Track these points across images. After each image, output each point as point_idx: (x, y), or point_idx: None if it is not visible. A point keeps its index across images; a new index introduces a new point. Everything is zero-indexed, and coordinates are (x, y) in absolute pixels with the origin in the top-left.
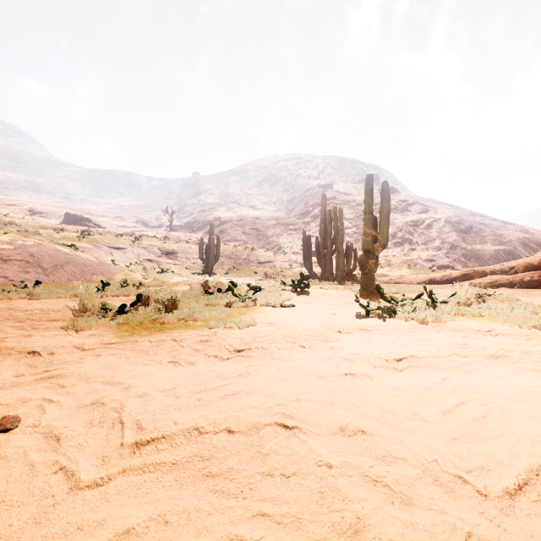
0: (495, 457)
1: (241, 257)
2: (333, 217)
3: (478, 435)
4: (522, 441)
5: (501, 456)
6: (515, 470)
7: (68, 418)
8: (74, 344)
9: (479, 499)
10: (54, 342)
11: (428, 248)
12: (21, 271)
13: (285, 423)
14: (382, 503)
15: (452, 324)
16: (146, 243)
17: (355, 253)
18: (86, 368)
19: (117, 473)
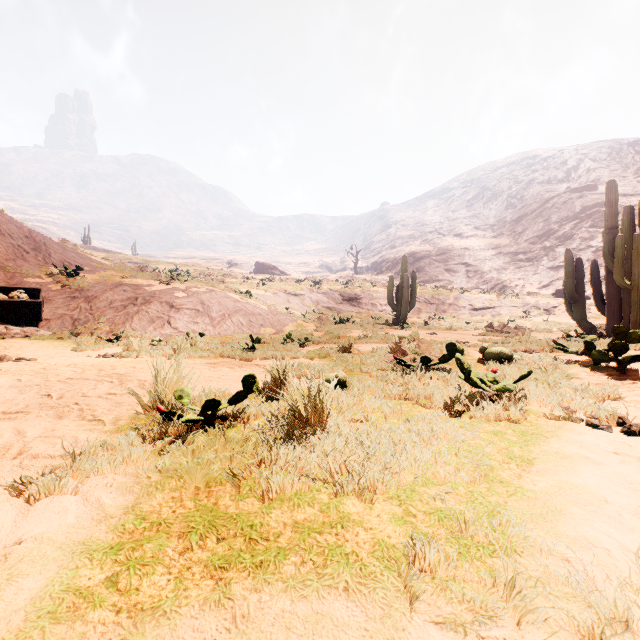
0: None
1: (445, 301)
2: (639, 219)
3: None
4: None
5: None
6: None
7: None
8: None
9: None
10: None
11: None
12: (190, 321)
13: None
14: None
15: None
16: (326, 287)
17: None
18: None
19: None
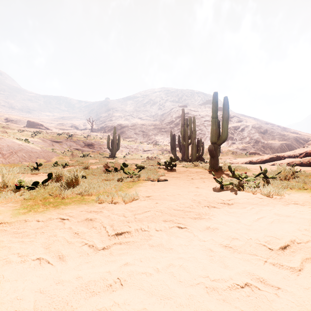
0: None
1: (133, 147)
2: (189, 123)
3: None
4: None
5: None
6: None
7: None
8: None
9: None
10: None
11: (242, 142)
12: None
13: None
14: None
15: (290, 196)
16: (75, 138)
17: (203, 144)
18: None
19: None
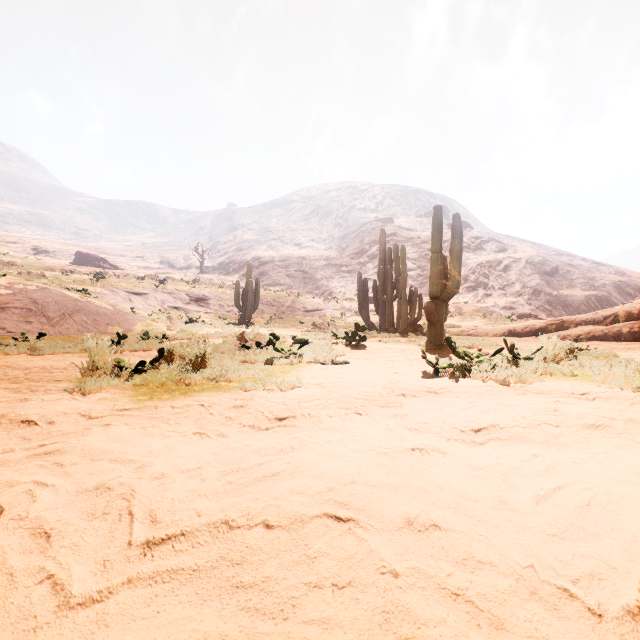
0: (608, 562)
1: (284, 304)
2: (394, 257)
3: (583, 530)
4: (639, 539)
5: (616, 559)
6: (635, 580)
7: (63, 508)
8: (80, 411)
9: (592, 620)
10: (55, 408)
11: (507, 294)
12: (22, 321)
13: (337, 514)
14: (465, 626)
15: (539, 385)
16: (172, 287)
17: (420, 299)
18: (92, 441)
19: (120, 585)
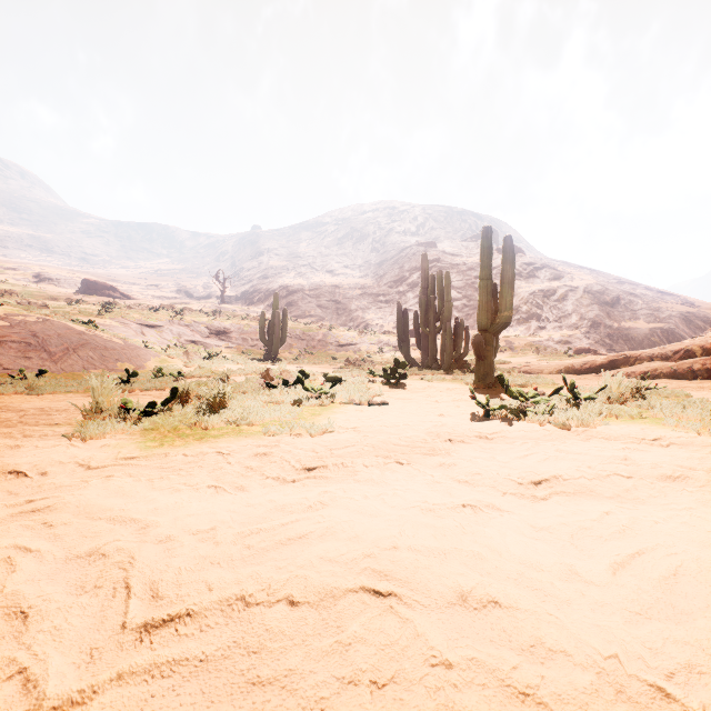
0: (708, 650)
1: (315, 338)
2: (437, 285)
3: (672, 607)
4: None
5: None
6: None
7: (48, 579)
8: (78, 459)
9: None
10: (49, 457)
11: (562, 327)
12: (20, 357)
13: (376, 587)
14: None
15: (604, 429)
16: (189, 319)
17: (467, 332)
18: (88, 496)
19: (107, 682)
